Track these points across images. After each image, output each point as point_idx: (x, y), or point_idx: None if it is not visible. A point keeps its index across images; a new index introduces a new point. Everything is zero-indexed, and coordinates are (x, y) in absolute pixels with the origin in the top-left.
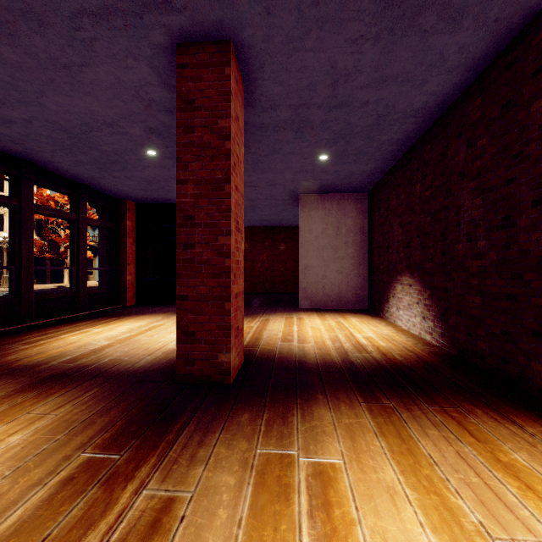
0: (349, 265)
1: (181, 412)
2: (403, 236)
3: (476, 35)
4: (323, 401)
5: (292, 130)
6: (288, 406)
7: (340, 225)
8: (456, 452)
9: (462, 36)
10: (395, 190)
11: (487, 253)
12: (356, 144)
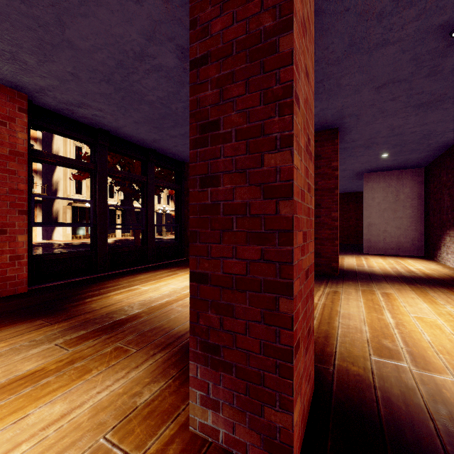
0: (407, 223)
1: (323, 279)
2: (450, 203)
3: None
4: (385, 283)
5: (363, 147)
6: (368, 282)
7: (398, 193)
8: (447, 296)
9: None
10: (445, 170)
11: None
12: (410, 146)
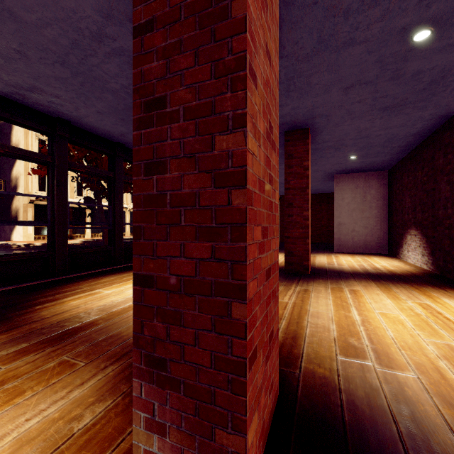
0: (373, 222)
1: (294, 278)
2: (411, 204)
3: (438, 110)
4: (353, 280)
5: (334, 148)
6: (338, 280)
7: (365, 194)
8: (408, 292)
9: (430, 111)
10: (406, 173)
11: (452, 216)
12: (375, 149)
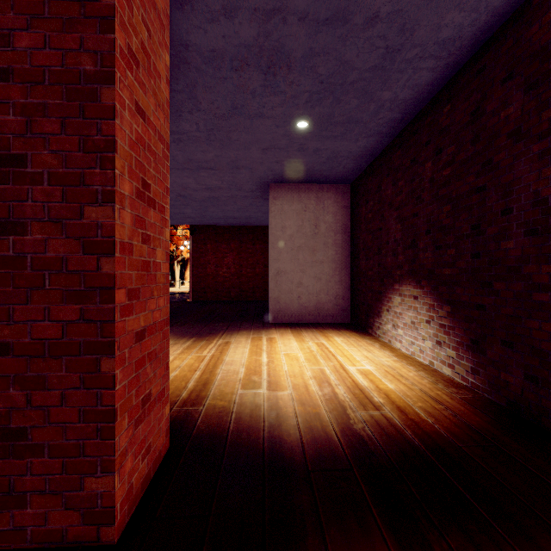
0: (329, 270)
1: None
2: (403, 233)
3: None
4: None
5: (259, 70)
6: None
7: (318, 222)
8: None
9: None
10: (391, 176)
11: None
12: (348, 105)
